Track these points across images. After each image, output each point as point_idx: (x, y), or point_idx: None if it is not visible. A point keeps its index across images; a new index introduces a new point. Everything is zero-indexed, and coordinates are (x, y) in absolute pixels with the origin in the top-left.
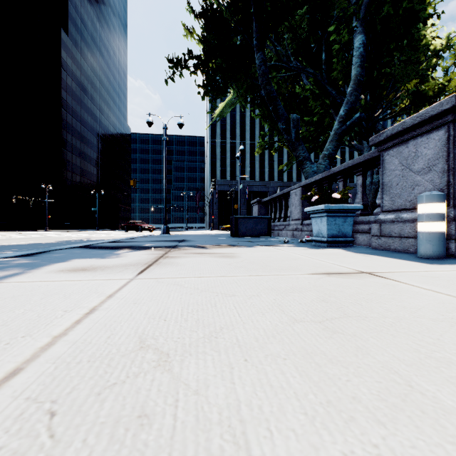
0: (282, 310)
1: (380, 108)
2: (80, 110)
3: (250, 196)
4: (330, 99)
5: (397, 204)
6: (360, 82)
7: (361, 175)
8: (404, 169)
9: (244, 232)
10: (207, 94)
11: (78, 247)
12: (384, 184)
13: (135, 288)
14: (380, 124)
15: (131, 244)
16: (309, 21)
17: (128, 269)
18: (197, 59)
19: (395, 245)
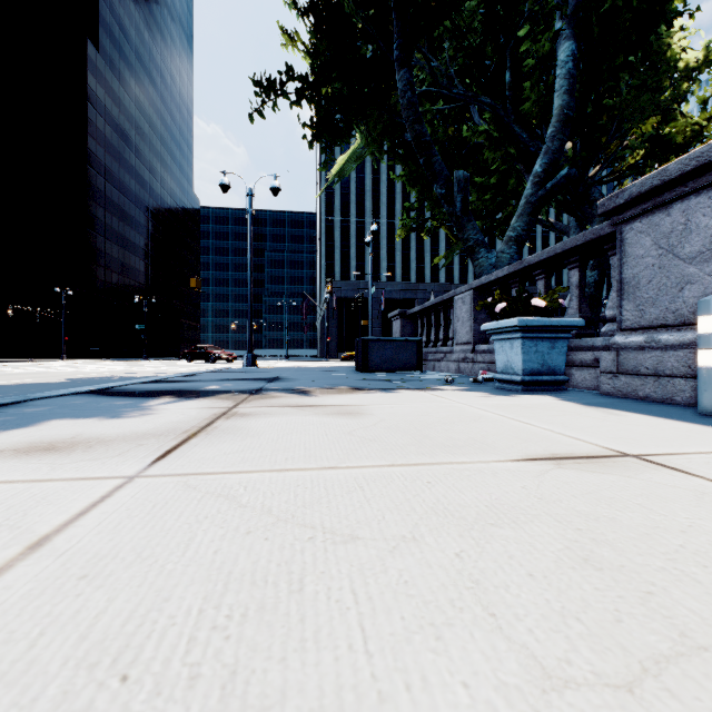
0: (490, 610)
1: (597, 164)
2: (117, 169)
3: (387, 306)
4: (517, 148)
5: (649, 317)
6: (567, 118)
7: (577, 268)
8: (663, 254)
9: (377, 364)
10: (318, 139)
11: (84, 393)
12: (624, 281)
13: (118, 512)
14: (598, 189)
15: (183, 387)
16: (485, 17)
17: (141, 447)
18: (302, 81)
19: (646, 389)
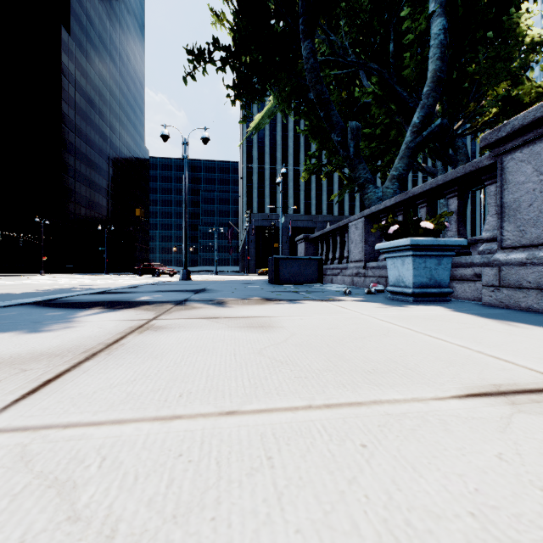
0: None
1: (460, 119)
2: (85, 126)
3: (294, 233)
4: (398, 105)
5: (530, 237)
6: (440, 79)
7: (456, 197)
8: None
9: (286, 278)
10: (239, 97)
11: (27, 304)
12: (505, 205)
13: None
14: (461, 139)
15: (120, 298)
16: None
17: (20, 375)
18: (225, 51)
19: (528, 301)
